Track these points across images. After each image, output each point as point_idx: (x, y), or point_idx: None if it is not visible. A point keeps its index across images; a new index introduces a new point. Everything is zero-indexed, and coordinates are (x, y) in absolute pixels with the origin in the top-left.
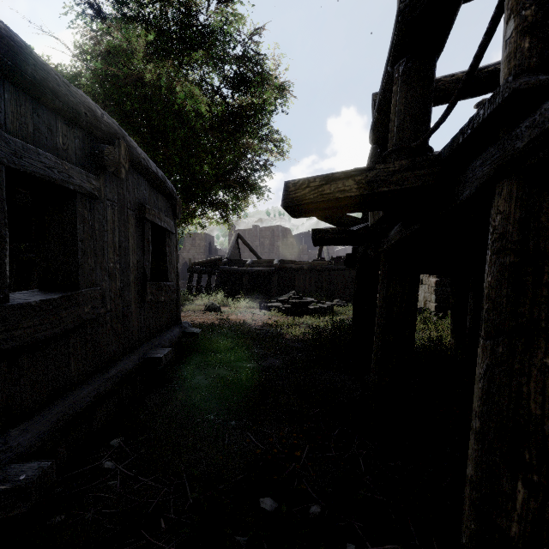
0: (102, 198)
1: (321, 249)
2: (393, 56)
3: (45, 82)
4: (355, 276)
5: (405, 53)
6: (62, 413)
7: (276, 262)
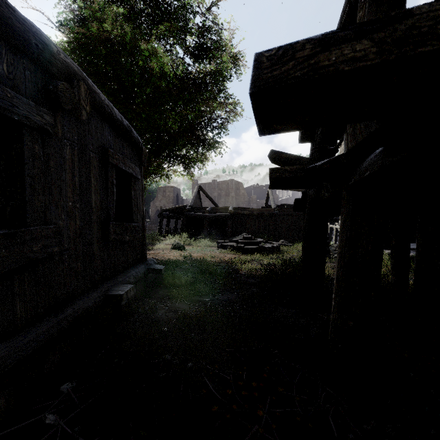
0: (59, 136)
1: (268, 198)
2: None
3: None
4: (306, 218)
5: None
6: None
7: (231, 208)
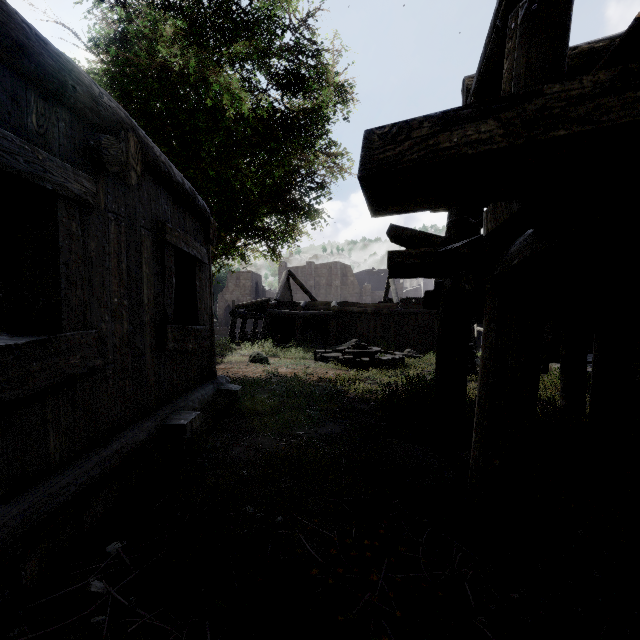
0: (101, 209)
1: (388, 289)
2: None
3: (4, 29)
4: (440, 318)
5: None
6: (27, 513)
7: (334, 304)
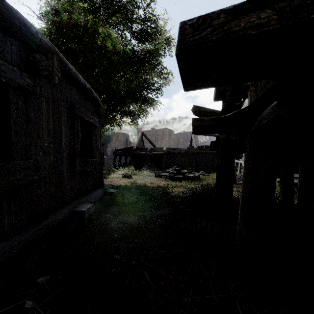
0: (37, 95)
1: (191, 141)
2: None
3: None
4: (219, 155)
5: None
6: None
7: (165, 148)
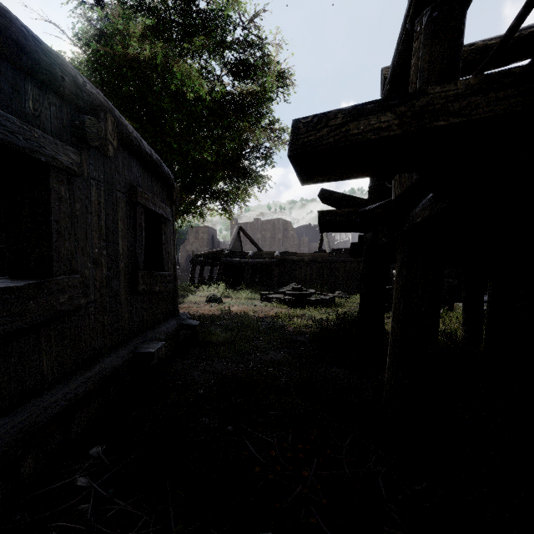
0: (85, 176)
1: (322, 241)
2: (414, 7)
3: (7, 32)
4: (362, 265)
5: (429, 1)
6: (25, 422)
7: (277, 253)
